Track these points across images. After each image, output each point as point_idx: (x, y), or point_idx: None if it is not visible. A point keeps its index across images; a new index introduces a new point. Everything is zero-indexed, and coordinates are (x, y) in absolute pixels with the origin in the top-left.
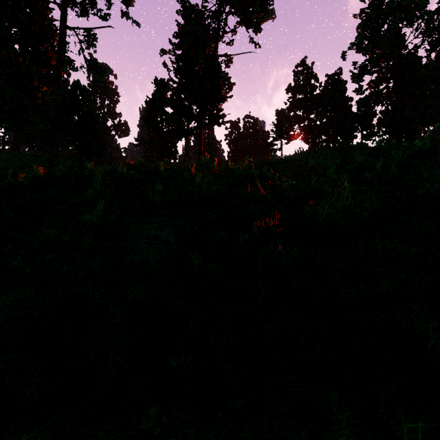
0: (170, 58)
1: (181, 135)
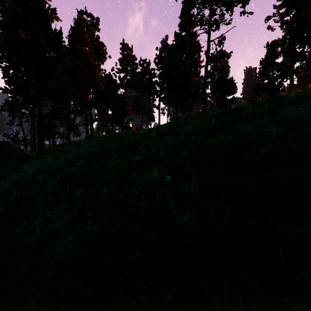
0: (274, 19)
1: (291, 74)
